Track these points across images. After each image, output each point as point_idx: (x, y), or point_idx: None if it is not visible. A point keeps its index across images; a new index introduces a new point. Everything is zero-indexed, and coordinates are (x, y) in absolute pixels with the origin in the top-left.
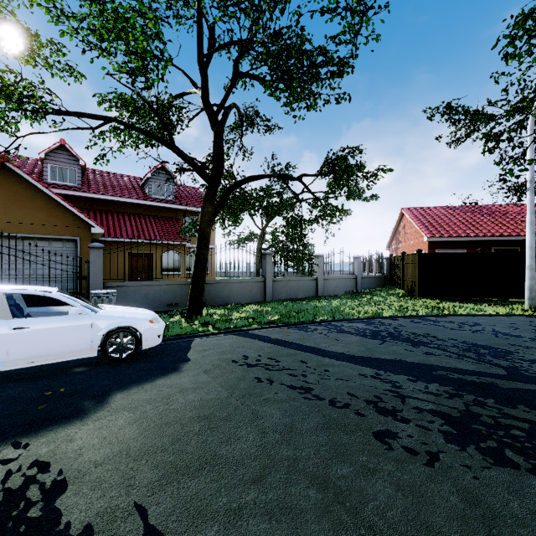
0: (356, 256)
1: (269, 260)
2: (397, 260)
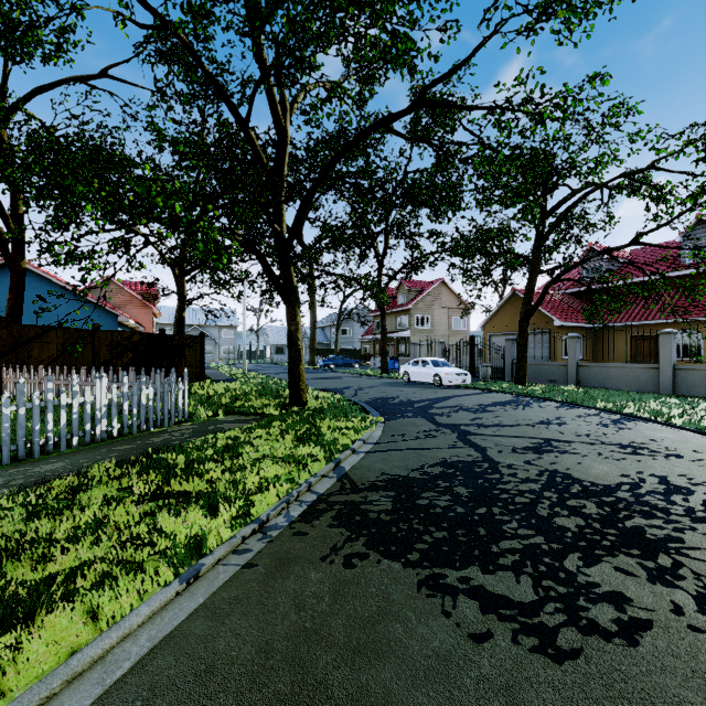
0: None
1: (665, 342)
2: None
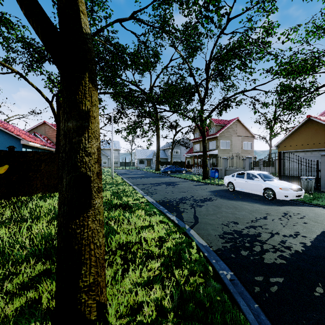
0: None
1: None
2: None
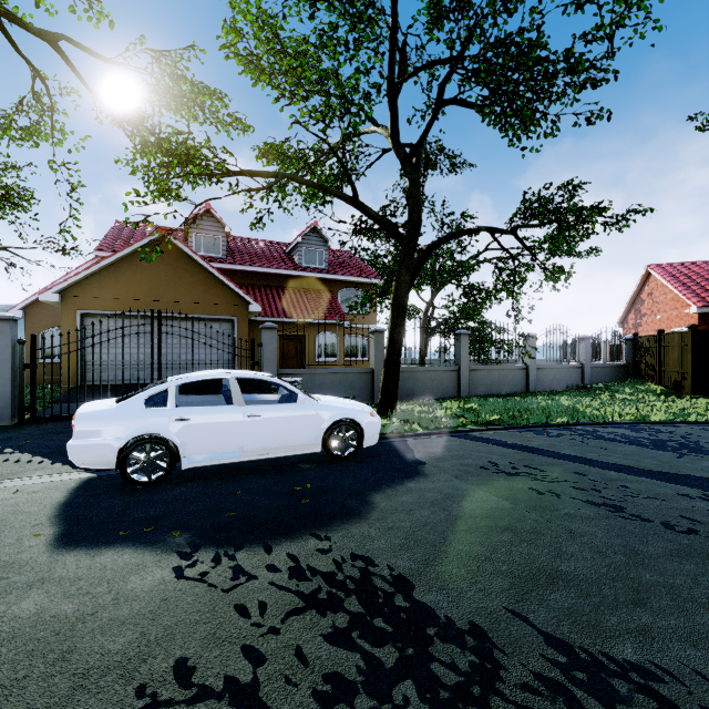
0: (582, 336)
1: (464, 343)
2: (647, 341)
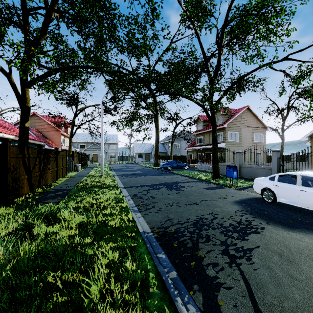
0: None
1: None
2: None
